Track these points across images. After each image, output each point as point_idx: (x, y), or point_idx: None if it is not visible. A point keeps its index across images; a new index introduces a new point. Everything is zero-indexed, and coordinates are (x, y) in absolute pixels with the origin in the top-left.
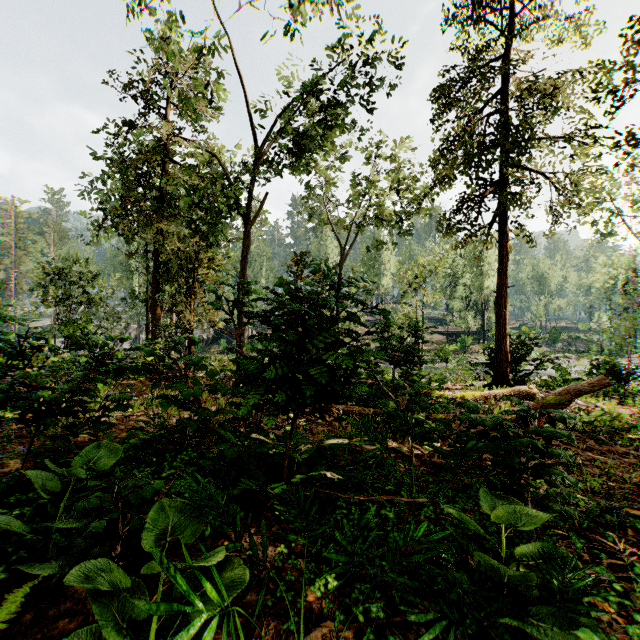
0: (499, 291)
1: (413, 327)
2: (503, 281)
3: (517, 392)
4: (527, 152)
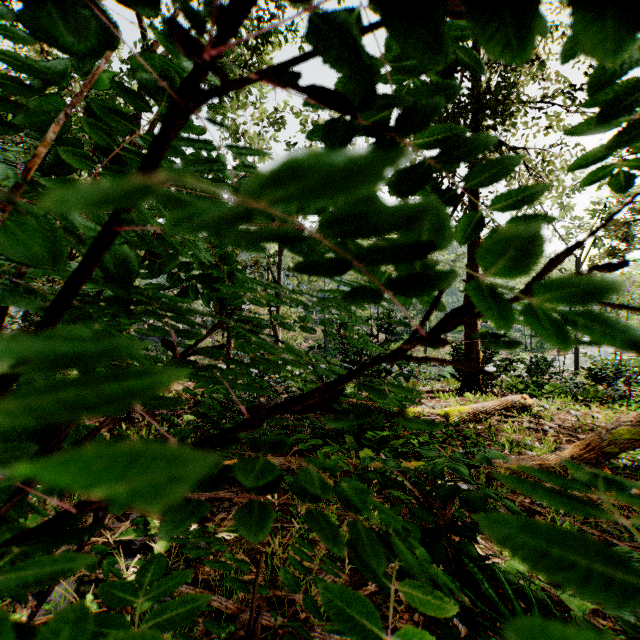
0: (469, 280)
1: (387, 319)
2: (474, 268)
3: (510, 404)
4: (509, 108)
